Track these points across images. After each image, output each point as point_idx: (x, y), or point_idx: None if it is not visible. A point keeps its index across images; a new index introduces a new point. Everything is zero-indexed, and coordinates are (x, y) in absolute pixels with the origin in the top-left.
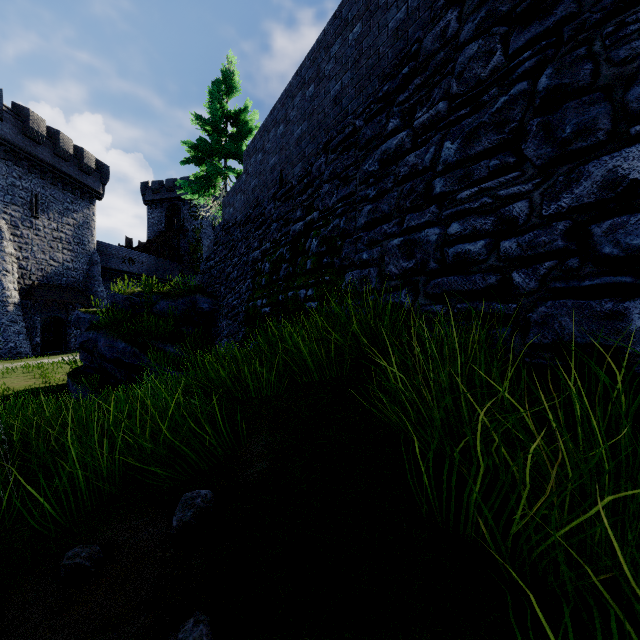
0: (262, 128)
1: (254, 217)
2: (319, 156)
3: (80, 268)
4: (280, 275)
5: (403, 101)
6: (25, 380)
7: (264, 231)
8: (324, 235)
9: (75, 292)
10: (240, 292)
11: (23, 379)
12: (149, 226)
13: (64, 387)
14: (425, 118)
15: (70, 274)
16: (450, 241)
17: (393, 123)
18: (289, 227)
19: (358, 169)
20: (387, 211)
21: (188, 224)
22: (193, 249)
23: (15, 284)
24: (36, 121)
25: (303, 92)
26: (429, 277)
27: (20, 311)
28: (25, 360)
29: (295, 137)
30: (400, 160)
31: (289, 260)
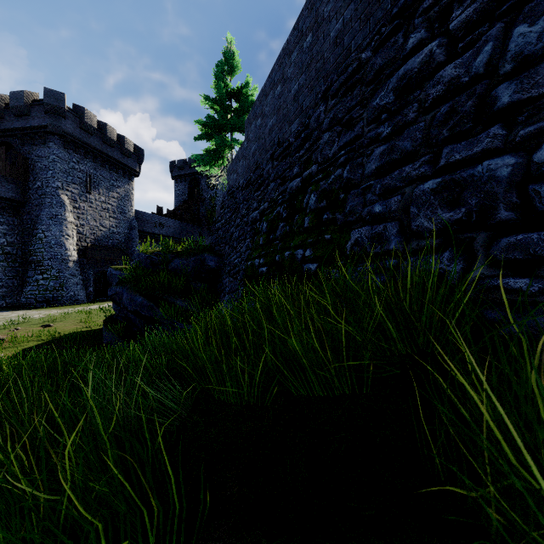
0: (261, 93)
1: (254, 179)
2: (317, 106)
3: (122, 232)
4: (277, 234)
5: (429, 6)
6: (74, 324)
7: (262, 192)
8: (324, 189)
9: (118, 251)
10: (241, 251)
11: (73, 323)
12: (176, 197)
13: (100, 331)
14: (470, 11)
15: (115, 237)
16: (540, 173)
17: (415, 37)
18: (286, 185)
19: (365, 108)
20: (410, 148)
21: (205, 194)
22: (209, 214)
23: (74, 246)
24: (89, 117)
25: (300, 45)
26: (494, 233)
27: (78, 267)
28: (80, 306)
29: (292, 93)
30: (427, 81)
31: (286, 219)
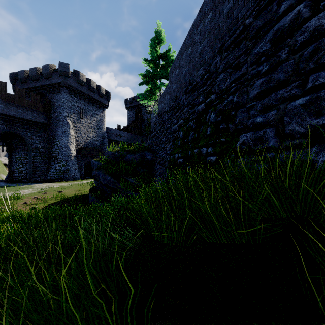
0: (178, 54)
1: (174, 106)
2: (215, 58)
3: (99, 140)
4: (189, 139)
5: None
6: (74, 191)
7: (179, 113)
8: (220, 109)
9: (97, 151)
10: (166, 150)
11: (73, 190)
12: (128, 119)
13: (88, 195)
14: None
15: (95, 143)
16: None
17: (286, 3)
18: (195, 108)
19: (248, 55)
20: (283, 78)
21: (145, 116)
22: (147, 128)
23: (74, 148)
24: (82, 76)
25: (204, 21)
26: None
27: (76, 159)
28: (77, 181)
29: (198, 51)
30: (295, 31)
31: (195, 129)
